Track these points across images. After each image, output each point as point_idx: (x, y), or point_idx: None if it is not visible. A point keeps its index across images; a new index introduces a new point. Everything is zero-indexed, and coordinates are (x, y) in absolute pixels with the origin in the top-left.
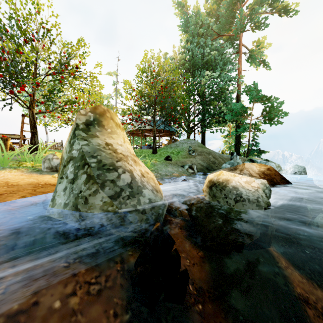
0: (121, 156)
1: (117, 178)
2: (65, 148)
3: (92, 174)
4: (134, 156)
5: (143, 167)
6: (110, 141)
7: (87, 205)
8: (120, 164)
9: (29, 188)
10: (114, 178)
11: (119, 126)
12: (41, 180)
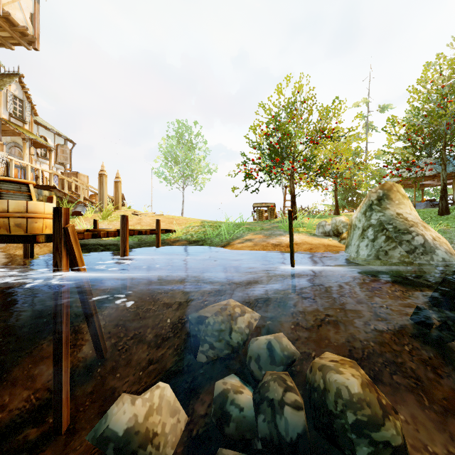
0: (412, 223)
1: (411, 239)
2: (356, 217)
3: (390, 236)
4: (423, 222)
5: (433, 233)
6: (399, 211)
7: (386, 256)
8: (412, 229)
9: (322, 246)
10: (409, 239)
11: (405, 197)
12: (323, 242)
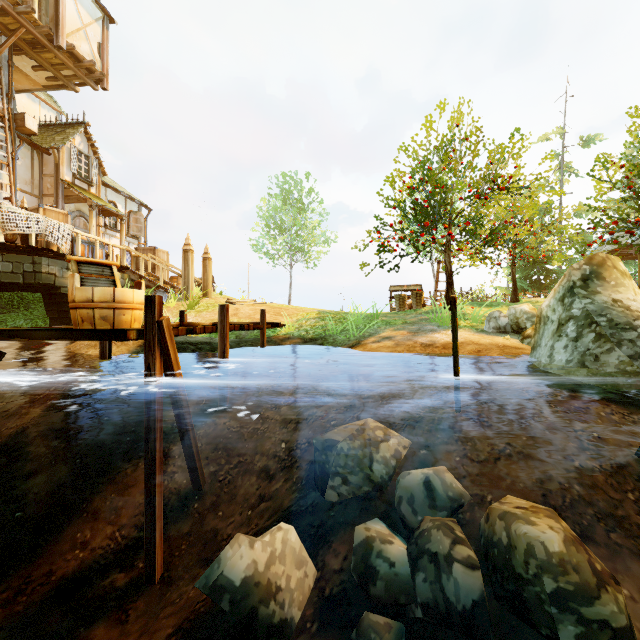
0: (637, 314)
1: (636, 338)
2: (549, 306)
3: (603, 333)
4: None
5: None
6: (617, 297)
7: (597, 363)
8: (638, 323)
9: (495, 348)
10: (633, 338)
11: (625, 275)
12: (497, 342)
